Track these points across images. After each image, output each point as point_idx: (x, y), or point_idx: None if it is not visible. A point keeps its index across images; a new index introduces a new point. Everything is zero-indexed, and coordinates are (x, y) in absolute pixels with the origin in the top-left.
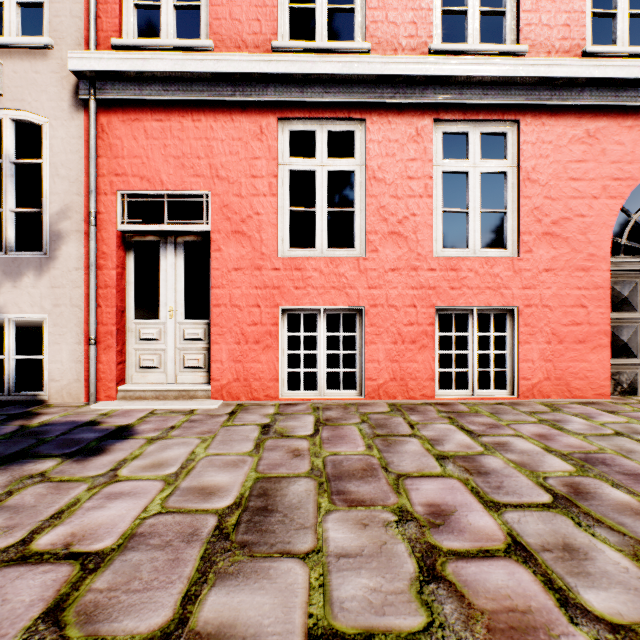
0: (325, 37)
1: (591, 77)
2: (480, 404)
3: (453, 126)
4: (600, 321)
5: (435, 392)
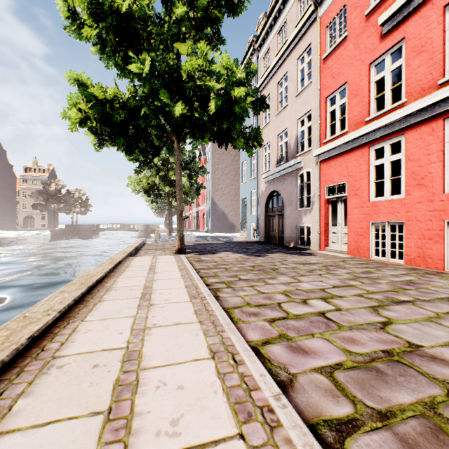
0: (388, 103)
1: None
2: None
3: None
4: None
5: (448, 268)
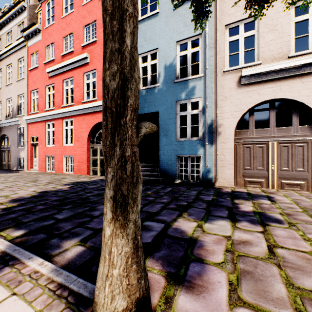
0: (51, 106)
1: (78, 109)
2: (65, 174)
3: (66, 120)
4: (85, 158)
5: (65, 172)
